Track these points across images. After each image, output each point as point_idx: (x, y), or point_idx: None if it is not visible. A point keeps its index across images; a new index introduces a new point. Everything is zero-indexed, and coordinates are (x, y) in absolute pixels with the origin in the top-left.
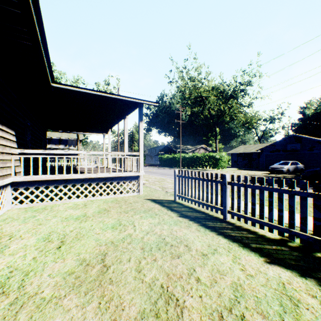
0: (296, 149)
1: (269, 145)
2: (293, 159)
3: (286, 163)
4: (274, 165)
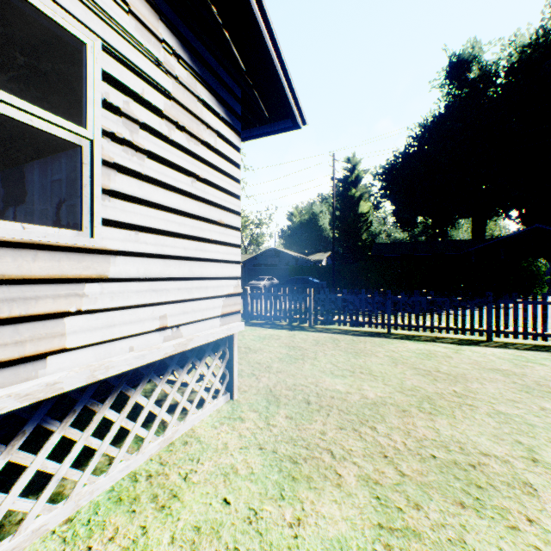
0: (275, 264)
1: (251, 258)
2: (273, 274)
3: (263, 279)
4: (253, 281)
